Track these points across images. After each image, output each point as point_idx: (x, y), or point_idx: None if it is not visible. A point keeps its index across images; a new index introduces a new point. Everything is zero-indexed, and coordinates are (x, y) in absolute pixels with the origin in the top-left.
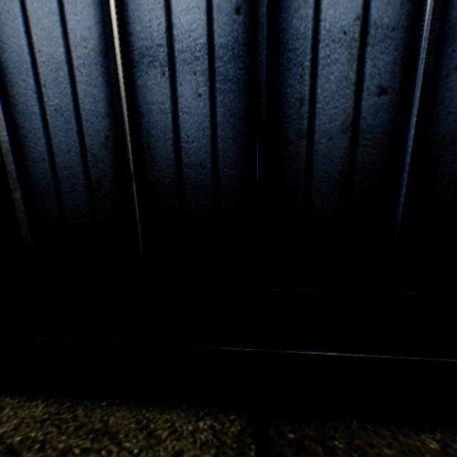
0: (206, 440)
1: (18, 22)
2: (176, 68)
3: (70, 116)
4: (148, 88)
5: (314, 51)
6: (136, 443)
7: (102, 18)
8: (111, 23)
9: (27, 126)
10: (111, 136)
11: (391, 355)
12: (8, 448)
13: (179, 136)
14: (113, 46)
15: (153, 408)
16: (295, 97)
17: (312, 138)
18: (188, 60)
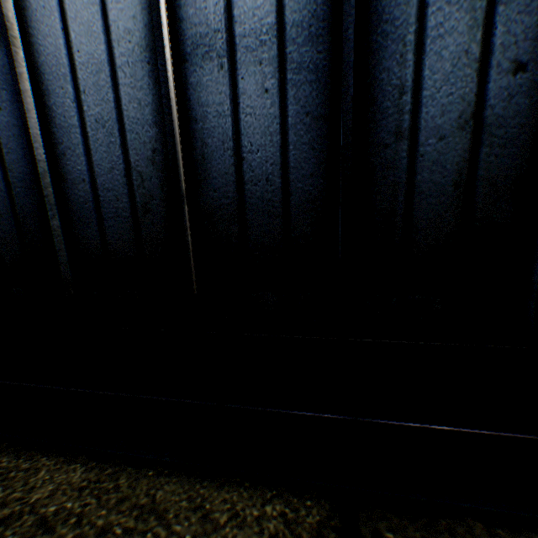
0: (276, 532)
1: (54, 18)
2: (236, 58)
3: (112, 127)
4: (203, 87)
5: (420, 19)
6: (188, 527)
7: (148, 4)
8: (158, 7)
9: (65, 141)
10: (159, 148)
11: (528, 435)
12: (41, 519)
13: (240, 144)
14: (161, 36)
15: (209, 483)
16: (392, 84)
17: (416, 138)
18: (251, 46)
